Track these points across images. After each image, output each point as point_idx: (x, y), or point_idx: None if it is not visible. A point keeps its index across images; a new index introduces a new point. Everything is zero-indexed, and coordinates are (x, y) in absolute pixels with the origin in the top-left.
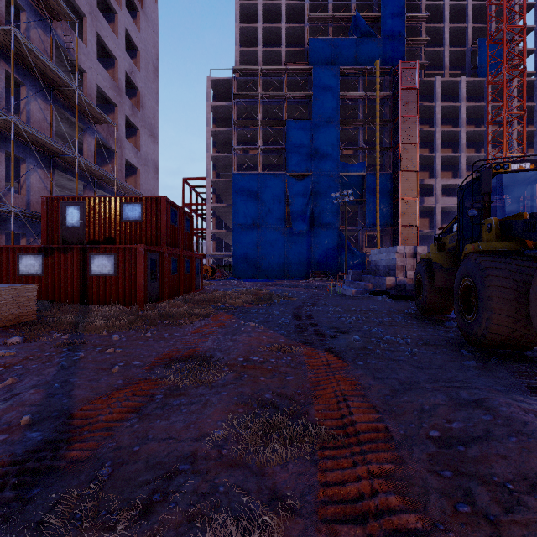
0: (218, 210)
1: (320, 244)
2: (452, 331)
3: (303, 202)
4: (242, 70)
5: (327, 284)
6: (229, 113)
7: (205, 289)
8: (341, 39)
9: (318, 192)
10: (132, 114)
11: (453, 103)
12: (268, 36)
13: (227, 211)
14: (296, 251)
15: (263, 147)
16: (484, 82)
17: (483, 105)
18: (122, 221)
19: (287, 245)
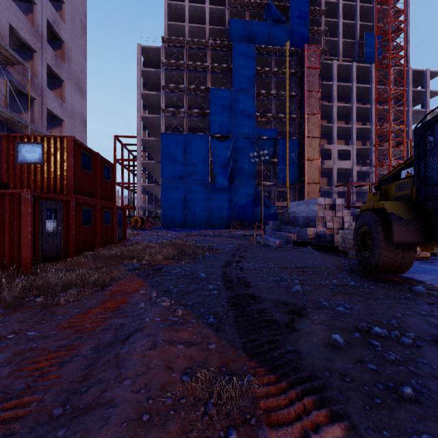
0: (148, 166)
1: (239, 198)
2: (435, 303)
3: (224, 161)
4: (170, 41)
5: (247, 233)
6: (158, 79)
7: (129, 240)
8: (256, 22)
9: (237, 152)
10: (56, 64)
11: (346, 83)
12: (193, 14)
13: (157, 168)
14: (218, 204)
15: (189, 110)
16: (370, 68)
17: (369, 87)
18: (18, 164)
19: (210, 198)
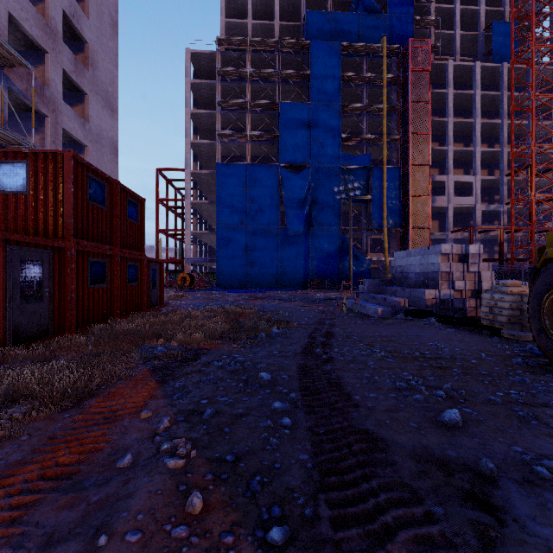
0: (200, 207)
1: (320, 248)
2: None
3: (299, 199)
4: (228, 42)
5: (331, 295)
6: (213, 94)
7: (167, 306)
8: (342, 13)
9: (317, 187)
10: (76, 71)
11: (467, 91)
12: (258, 9)
13: (211, 210)
14: (291, 256)
15: (253, 133)
16: (500, 69)
17: (499, 94)
18: None
19: (281, 249)
